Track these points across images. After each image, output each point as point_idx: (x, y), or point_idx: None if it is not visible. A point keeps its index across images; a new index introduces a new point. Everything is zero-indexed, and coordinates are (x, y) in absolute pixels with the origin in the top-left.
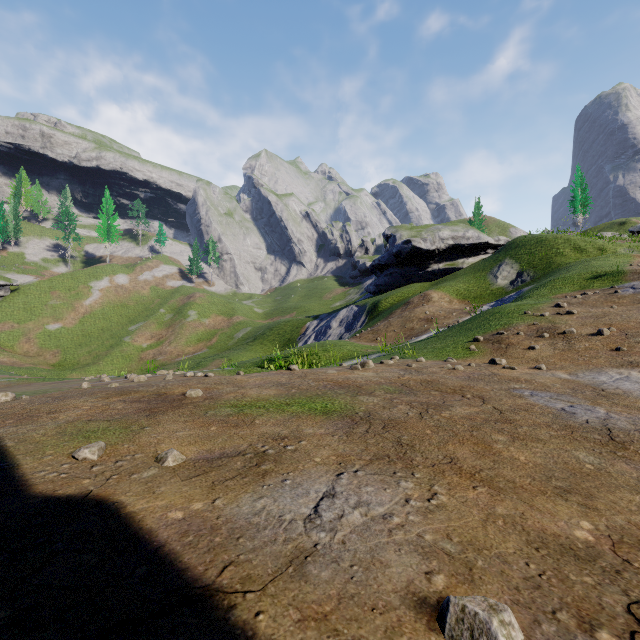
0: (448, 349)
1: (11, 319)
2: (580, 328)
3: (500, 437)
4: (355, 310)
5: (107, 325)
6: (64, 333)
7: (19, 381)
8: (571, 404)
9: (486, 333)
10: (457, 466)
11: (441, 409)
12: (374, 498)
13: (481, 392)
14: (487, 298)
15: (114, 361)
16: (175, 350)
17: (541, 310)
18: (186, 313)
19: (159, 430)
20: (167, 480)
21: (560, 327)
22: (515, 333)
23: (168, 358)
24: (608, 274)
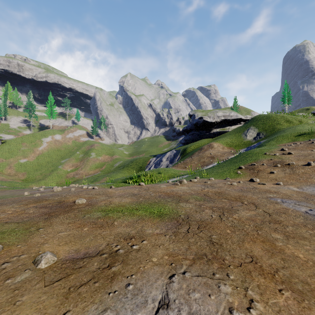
0: (225, 173)
1: (1, 157)
2: (297, 161)
3: (277, 235)
4: (174, 152)
5: (50, 160)
6: (28, 164)
7: (0, 189)
8: (310, 208)
9: (245, 164)
10: (258, 265)
11: (232, 212)
12: (202, 308)
13: (252, 200)
14: (242, 146)
15: (53, 178)
16: (84, 172)
17: (273, 152)
18: (90, 154)
19: (48, 231)
20: (33, 286)
21: (286, 161)
22: (261, 164)
23: (80, 176)
24: (306, 133)
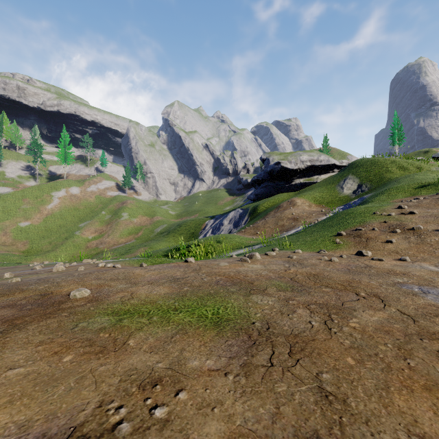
0: (317, 242)
1: None
2: (425, 225)
3: None
4: (240, 212)
5: (63, 223)
6: (32, 229)
7: None
8: None
9: (346, 229)
10: None
11: (345, 315)
12: None
13: (372, 288)
14: (336, 203)
15: (67, 249)
16: (112, 241)
17: (387, 211)
18: (120, 214)
19: None
20: None
21: (407, 224)
22: (371, 229)
23: (107, 246)
24: (431, 184)
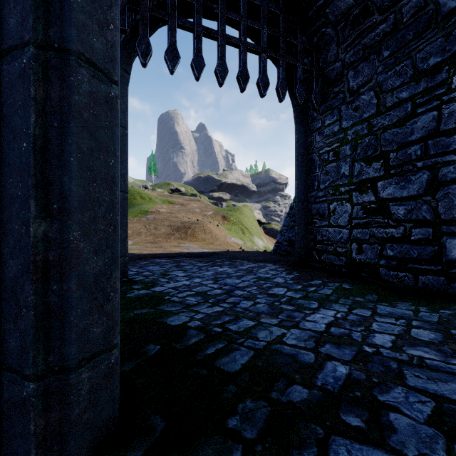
0: None
1: None
2: None
3: None
4: None
5: None
6: None
7: None
8: None
9: None
10: None
11: None
12: None
13: None
14: None
15: None
16: None
17: None
18: None
19: None
20: None
21: None
22: None
23: None
24: (144, 211)
